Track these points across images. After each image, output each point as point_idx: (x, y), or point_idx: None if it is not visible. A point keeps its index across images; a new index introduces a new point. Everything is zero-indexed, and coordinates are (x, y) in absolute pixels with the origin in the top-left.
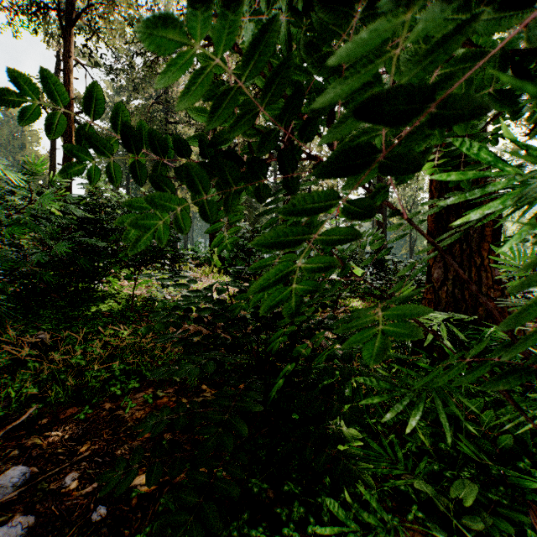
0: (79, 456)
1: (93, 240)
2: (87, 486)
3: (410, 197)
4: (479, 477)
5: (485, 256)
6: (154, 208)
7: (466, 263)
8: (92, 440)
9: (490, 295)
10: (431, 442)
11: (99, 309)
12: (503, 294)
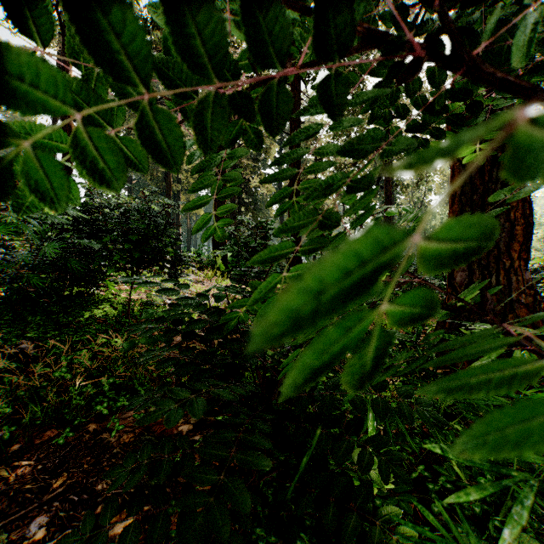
0: (51, 494)
1: (83, 240)
2: (56, 534)
3: (418, 199)
4: (532, 523)
5: (514, 257)
6: (11, 106)
7: (493, 265)
8: (70, 471)
9: (520, 301)
10: (468, 475)
11: (92, 315)
12: (534, 300)
